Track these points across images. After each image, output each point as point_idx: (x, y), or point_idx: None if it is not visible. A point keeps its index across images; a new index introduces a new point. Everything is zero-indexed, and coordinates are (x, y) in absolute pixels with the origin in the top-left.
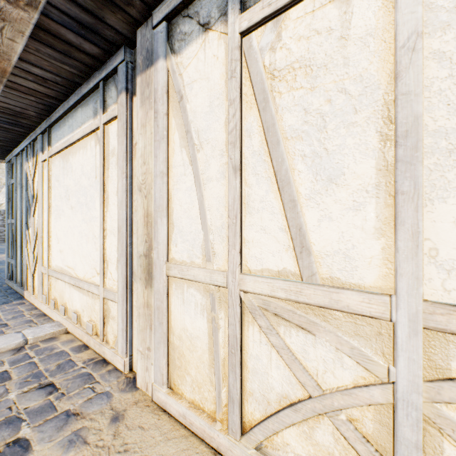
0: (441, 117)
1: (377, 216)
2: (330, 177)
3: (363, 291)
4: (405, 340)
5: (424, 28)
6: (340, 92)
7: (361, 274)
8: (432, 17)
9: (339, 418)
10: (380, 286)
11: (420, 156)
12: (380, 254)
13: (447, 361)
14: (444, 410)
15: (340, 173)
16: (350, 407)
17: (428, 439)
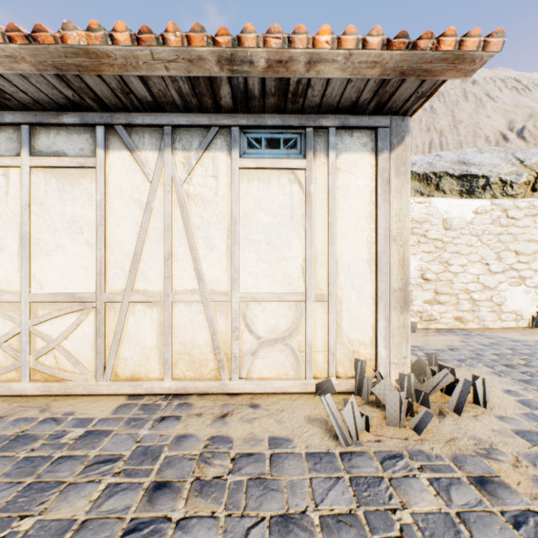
0: (37, 233)
1: (19, 265)
2: (2, 248)
3: (13, 293)
4: (24, 307)
5: (32, 202)
6: (6, 214)
7: (14, 287)
8: (34, 199)
9: (4, 346)
10: (20, 290)
11: (28, 245)
12: (20, 279)
13: (38, 312)
14: (36, 327)
15: (6, 247)
16: (8, 339)
17: (33, 339)
